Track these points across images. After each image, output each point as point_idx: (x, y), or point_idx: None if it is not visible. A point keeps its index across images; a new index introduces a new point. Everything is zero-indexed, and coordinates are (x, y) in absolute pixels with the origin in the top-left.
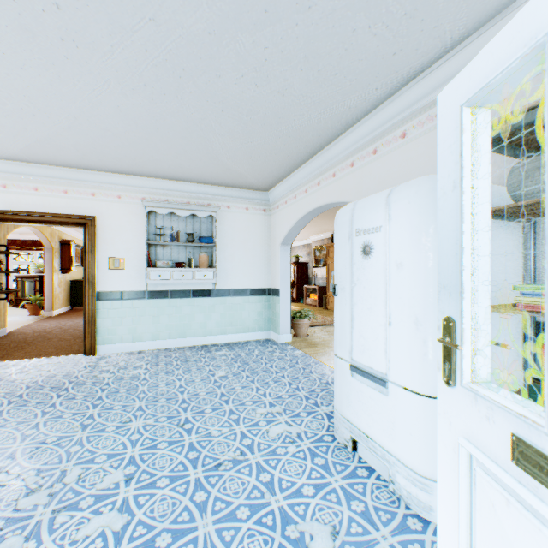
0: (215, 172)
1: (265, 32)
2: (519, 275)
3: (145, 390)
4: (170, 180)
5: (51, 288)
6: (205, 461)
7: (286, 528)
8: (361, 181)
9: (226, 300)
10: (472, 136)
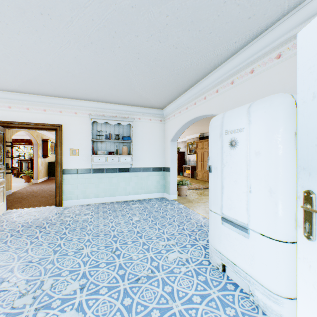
0: (132, 98)
1: (167, 5)
2: None
3: (91, 229)
4: (105, 103)
5: (37, 167)
6: (129, 276)
7: None
8: (223, 101)
9: (138, 174)
10: None
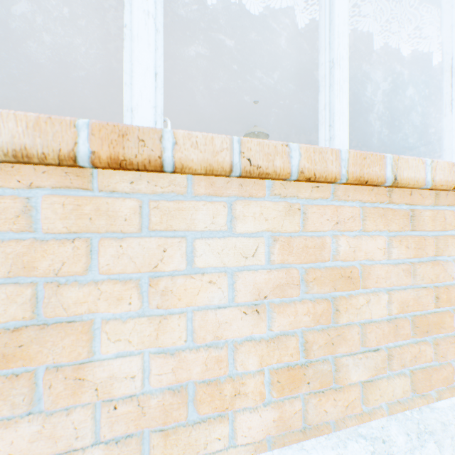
0: None
1: None
2: None
3: None
4: None
5: None
6: None
7: None
8: None
9: None
10: None
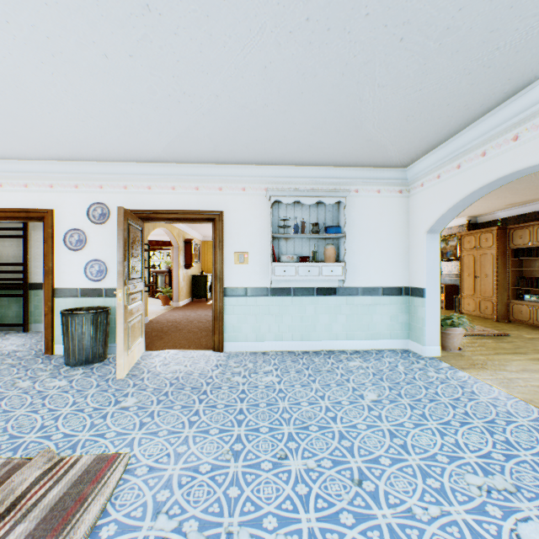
0: (349, 148)
1: None
2: None
3: (286, 408)
4: (294, 166)
5: (178, 282)
6: None
7: None
8: None
9: (353, 299)
10: None
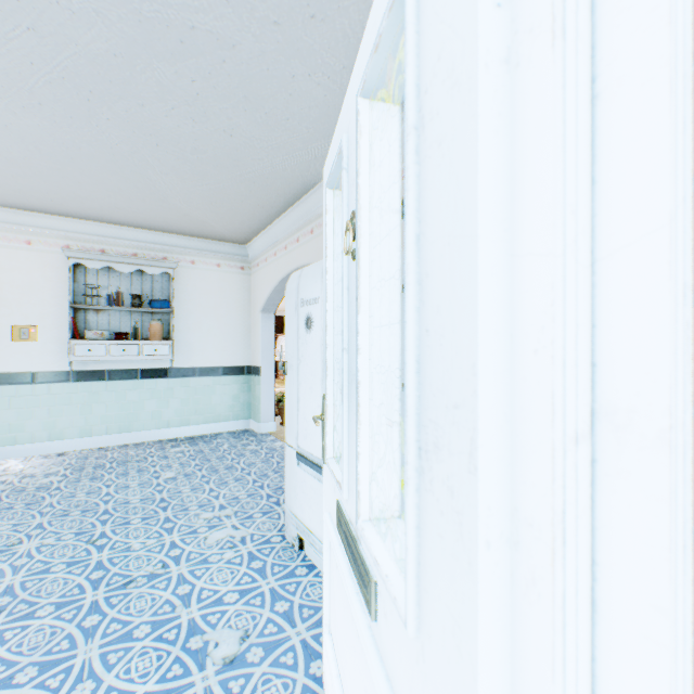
0: (169, 217)
1: (189, 64)
2: None
3: (53, 503)
4: (108, 223)
5: None
6: (112, 580)
7: (190, 640)
8: None
9: (190, 381)
10: (336, 217)
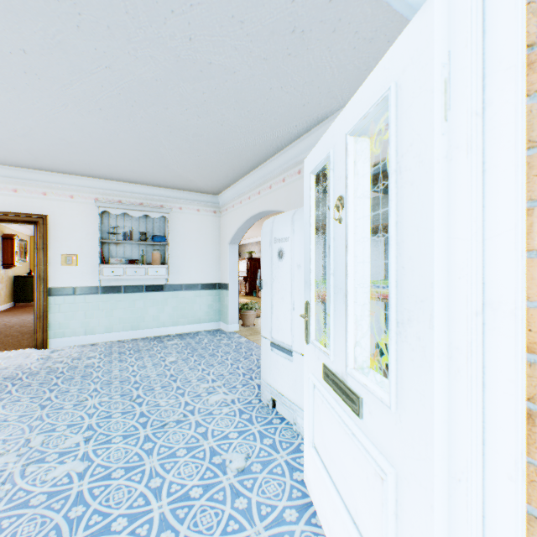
0: (167, 177)
1: (203, 84)
2: (382, 273)
3: (99, 376)
4: (124, 182)
5: None
6: (153, 423)
7: (213, 458)
8: (290, 195)
9: (178, 294)
10: (316, 192)
